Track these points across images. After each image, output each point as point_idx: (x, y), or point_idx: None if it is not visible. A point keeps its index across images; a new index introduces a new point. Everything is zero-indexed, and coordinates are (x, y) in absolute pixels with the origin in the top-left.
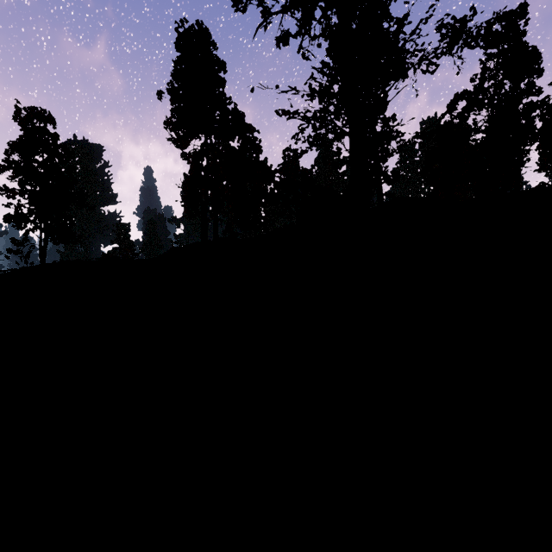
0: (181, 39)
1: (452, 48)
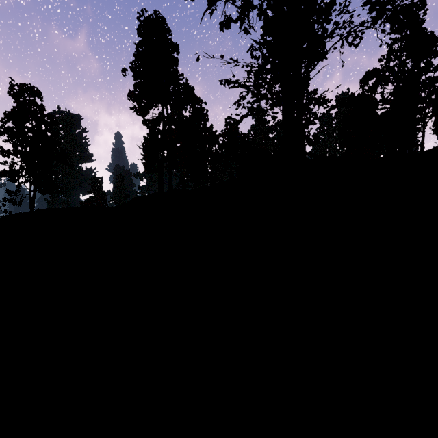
0: (142, 26)
1: (376, 22)
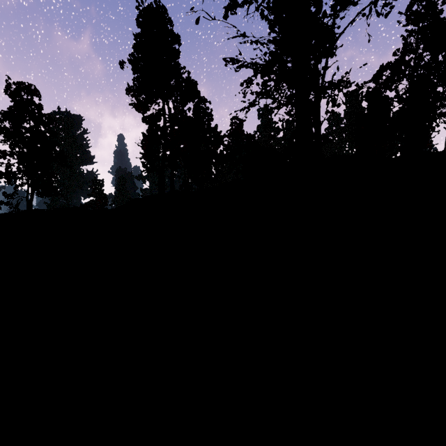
0: (141, 16)
1: None
